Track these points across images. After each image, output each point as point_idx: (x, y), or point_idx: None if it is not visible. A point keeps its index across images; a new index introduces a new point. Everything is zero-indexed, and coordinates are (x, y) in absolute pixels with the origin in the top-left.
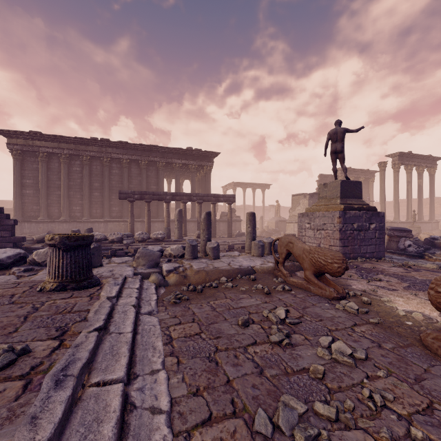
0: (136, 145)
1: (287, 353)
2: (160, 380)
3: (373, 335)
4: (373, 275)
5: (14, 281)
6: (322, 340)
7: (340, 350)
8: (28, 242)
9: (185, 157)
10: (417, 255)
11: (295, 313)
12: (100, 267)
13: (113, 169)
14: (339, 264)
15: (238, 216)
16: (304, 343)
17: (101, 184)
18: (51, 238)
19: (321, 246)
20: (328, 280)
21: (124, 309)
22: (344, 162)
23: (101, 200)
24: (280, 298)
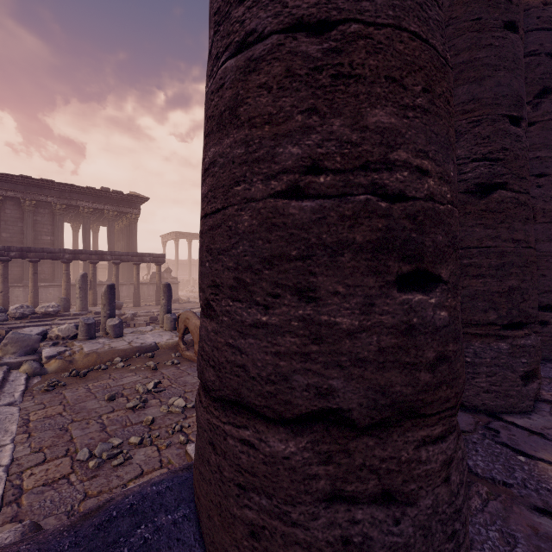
0: (14, 177)
1: (136, 414)
2: (6, 450)
3: None
4: None
5: None
6: (171, 400)
7: (178, 404)
8: None
9: (98, 200)
10: None
11: (166, 383)
12: None
13: None
14: None
15: (175, 278)
16: (156, 405)
17: None
18: None
19: None
20: None
21: None
22: None
23: None
24: (162, 372)
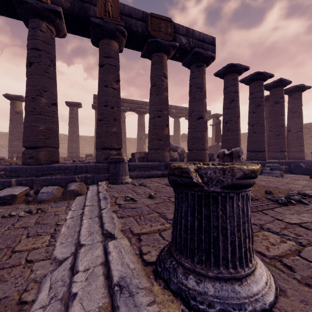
0: None
1: None
2: (70, 215)
3: None
4: None
5: None
6: None
7: None
8: None
9: None
10: None
11: None
12: None
13: None
14: None
15: None
16: None
17: None
18: None
19: None
20: None
21: (92, 237)
22: None
23: None
24: None
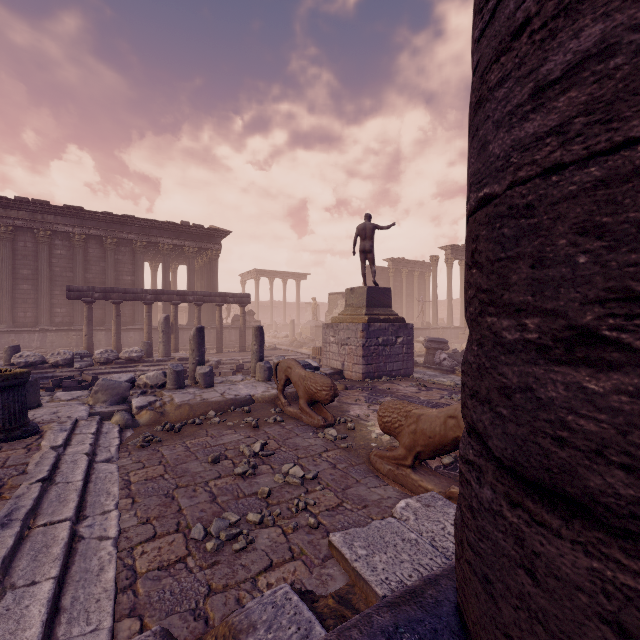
0: (97, 214)
1: (247, 482)
2: (112, 518)
3: (335, 458)
4: (381, 398)
5: None
6: (284, 468)
7: (295, 474)
8: None
9: (178, 235)
10: (449, 370)
11: (274, 445)
12: (37, 408)
13: (56, 249)
14: (327, 392)
15: (258, 321)
16: (268, 472)
17: (34, 271)
18: None
19: (345, 364)
20: (322, 407)
21: (74, 458)
22: (373, 263)
23: (34, 296)
24: (266, 431)
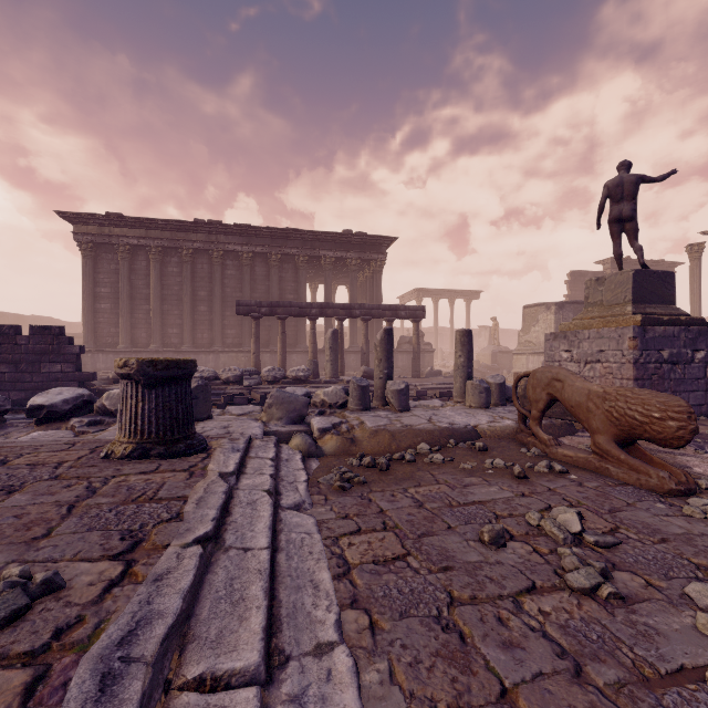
0: (262, 230)
1: (621, 621)
2: (340, 675)
3: None
4: None
5: (67, 440)
6: (694, 592)
7: None
8: (102, 382)
9: (339, 246)
10: None
11: (598, 522)
12: (207, 420)
13: (227, 269)
14: (680, 422)
15: (429, 344)
16: (651, 596)
17: (210, 293)
18: (123, 364)
19: None
20: (646, 454)
21: (251, 497)
22: (636, 237)
23: (210, 318)
24: (550, 488)
